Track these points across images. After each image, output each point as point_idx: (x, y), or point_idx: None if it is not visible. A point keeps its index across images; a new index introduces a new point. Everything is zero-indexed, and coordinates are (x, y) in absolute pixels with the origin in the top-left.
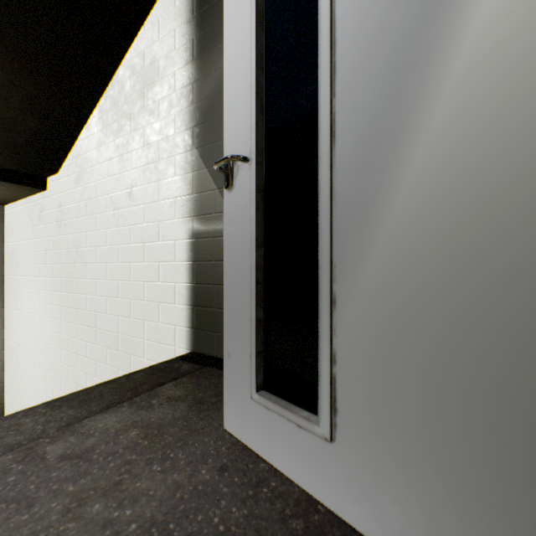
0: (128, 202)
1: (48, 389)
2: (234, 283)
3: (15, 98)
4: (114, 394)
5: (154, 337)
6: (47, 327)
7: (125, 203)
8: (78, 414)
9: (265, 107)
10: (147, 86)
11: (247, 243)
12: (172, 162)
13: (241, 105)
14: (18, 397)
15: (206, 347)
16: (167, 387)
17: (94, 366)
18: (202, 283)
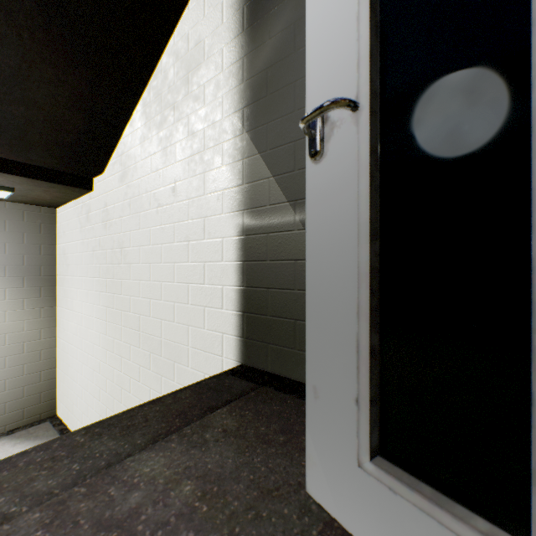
0: (171, 198)
1: (94, 389)
2: (324, 292)
3: (62, 95)
4: (160, 420)
5: (199, 345)
6: (93, 327)
7: (168, 200)
8: (119, 448)
9: (382, 26)
10: (192, 70)
11: (349, 233)
12: (219, 151)
13: (338, 33)
14: (68, 394)
15: (258, 361)
16: (220, 414)
17: (137, 370)
18: (253, 286)
